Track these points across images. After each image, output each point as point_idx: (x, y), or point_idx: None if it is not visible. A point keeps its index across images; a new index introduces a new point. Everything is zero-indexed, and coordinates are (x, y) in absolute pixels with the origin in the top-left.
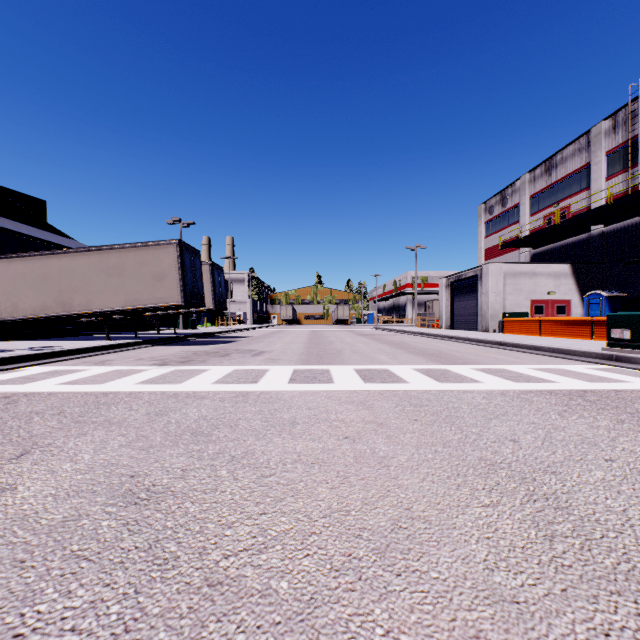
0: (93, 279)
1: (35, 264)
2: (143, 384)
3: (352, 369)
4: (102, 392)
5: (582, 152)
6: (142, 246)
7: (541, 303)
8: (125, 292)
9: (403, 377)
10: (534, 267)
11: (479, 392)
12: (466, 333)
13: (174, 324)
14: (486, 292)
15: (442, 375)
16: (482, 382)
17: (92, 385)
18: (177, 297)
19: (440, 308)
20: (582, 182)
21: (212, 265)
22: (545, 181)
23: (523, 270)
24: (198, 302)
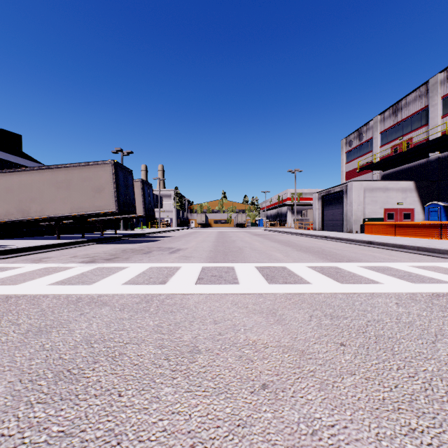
0: (46, 191)
1: (0, 179)
2: (56, 285)
3: (254, 267)
4: (7, 295)
5: (422, 98)
6: (85, 165)
7: (392, 211)
8: (71, 202)
9: (302, 276)
10: (387, 184)
11: (387, 296)
12: (336, 234)
13: (115, 227)
14: (350, 203)
15: (337, 274)
16: (380, 282)
17: (6, 286)
18: (112, 205)
19: (314, 215)
20: (422, 120)
21: (143, 182)
22: (392, 120)
23: (378, 186)
24: (130, 210)
